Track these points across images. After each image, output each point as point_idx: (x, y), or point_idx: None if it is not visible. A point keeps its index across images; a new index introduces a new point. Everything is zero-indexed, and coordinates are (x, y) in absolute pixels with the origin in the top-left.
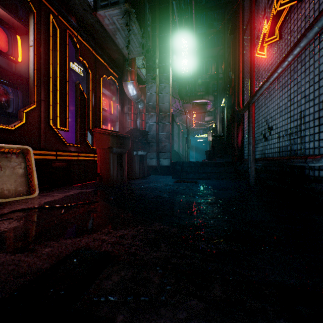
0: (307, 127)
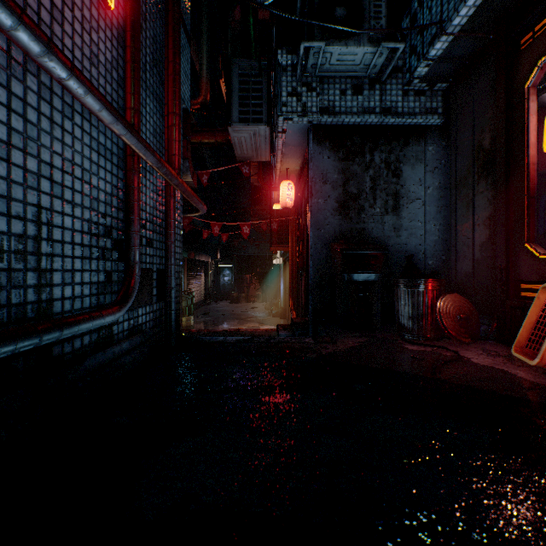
0: (60, 252)
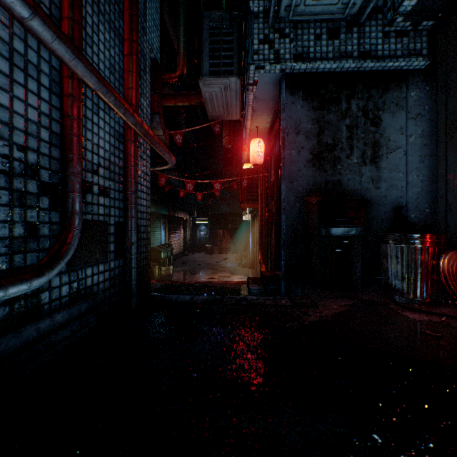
0: None
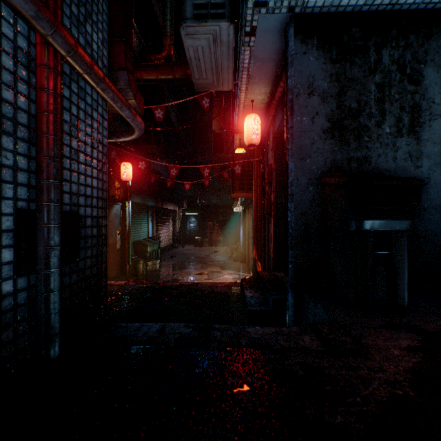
0: None
